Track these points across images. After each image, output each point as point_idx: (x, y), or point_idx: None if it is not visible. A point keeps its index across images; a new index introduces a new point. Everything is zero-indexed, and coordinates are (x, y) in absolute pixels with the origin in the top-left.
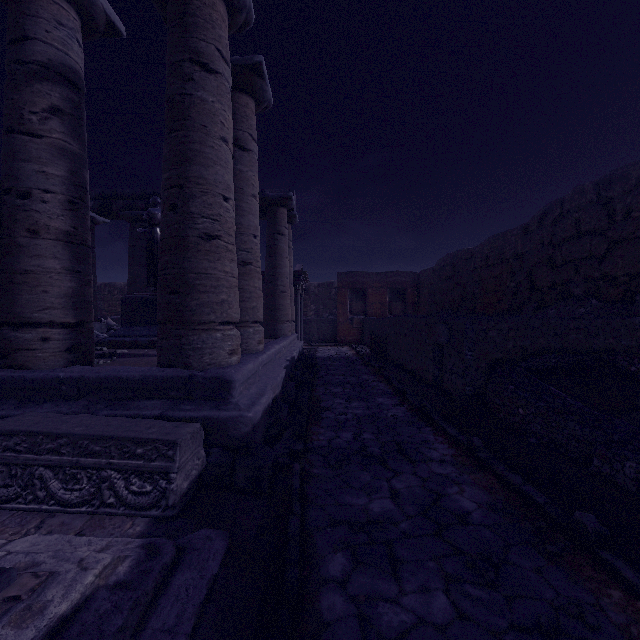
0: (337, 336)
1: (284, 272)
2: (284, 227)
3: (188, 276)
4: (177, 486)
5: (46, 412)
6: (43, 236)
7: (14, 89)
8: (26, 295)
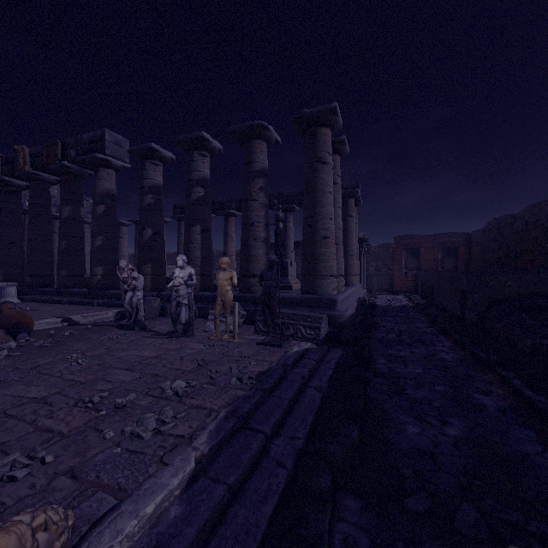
0: (393, 287)
1: (352, 242)
2: (352, 211)
3: (316, 256)
4: (322, 333)
5: None
6: (258, 241)
7: (248, 183)
8: (253, 265)
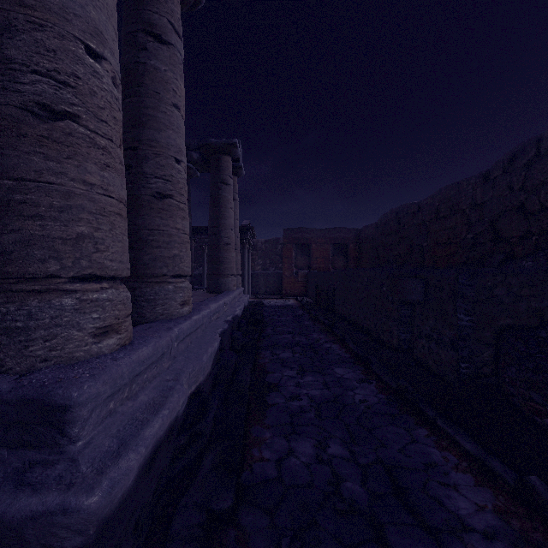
0: (283, 289)
1: (228, 223)
2: (228, 176)
3: None
4: None
5: None
6: None
7: None
8: None
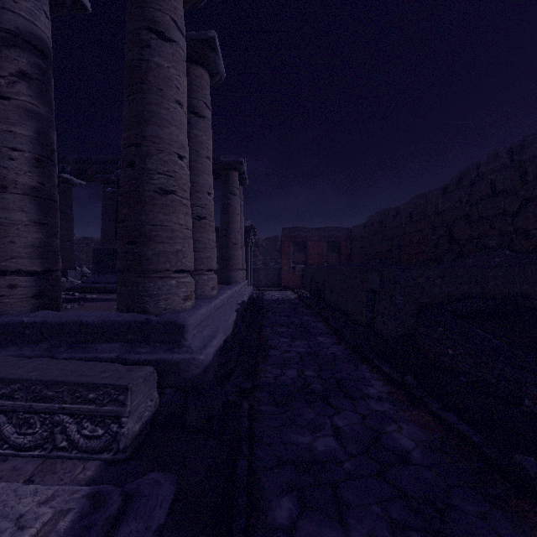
0: (282, 282)
1: (236, 227)
2: (236, 188)
3: (145, 228)
4: (128, 430)
5: (9, 355)
6: (10, 191)
7: None
8: None
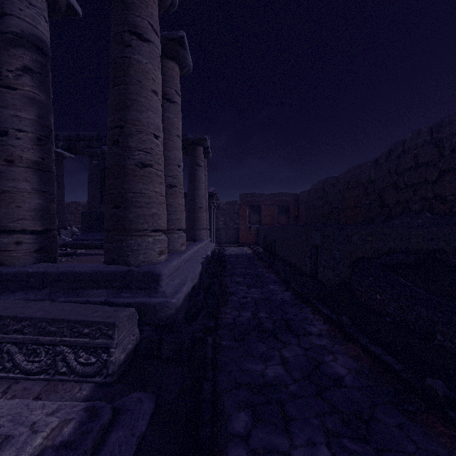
0: (239, 239)
1: (201, 193)
2: (201, 160)
3: (127, 195)
4: (115, 358)
5: (17, 299)
6: (17, 164)
7: None
8: (4, 209)
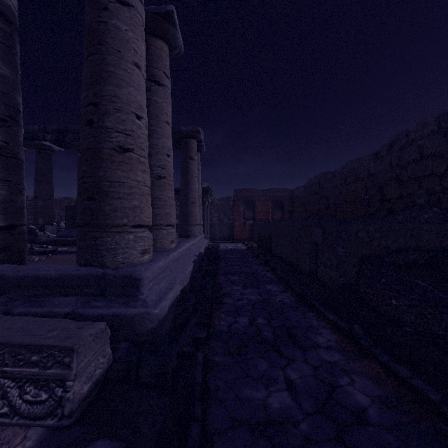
0: (234, 235)
1: (194, 188)
2: (194, 154)
3: (102, 184)
4: (74, 394)
5: None
6: None
7: None
8: None
